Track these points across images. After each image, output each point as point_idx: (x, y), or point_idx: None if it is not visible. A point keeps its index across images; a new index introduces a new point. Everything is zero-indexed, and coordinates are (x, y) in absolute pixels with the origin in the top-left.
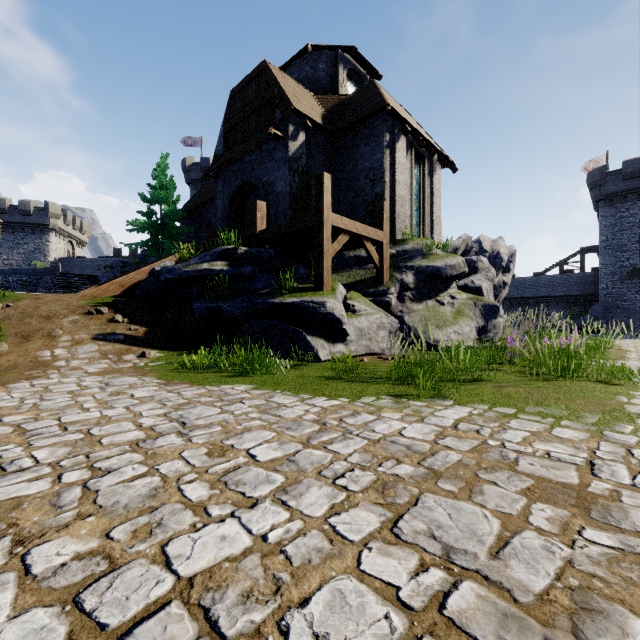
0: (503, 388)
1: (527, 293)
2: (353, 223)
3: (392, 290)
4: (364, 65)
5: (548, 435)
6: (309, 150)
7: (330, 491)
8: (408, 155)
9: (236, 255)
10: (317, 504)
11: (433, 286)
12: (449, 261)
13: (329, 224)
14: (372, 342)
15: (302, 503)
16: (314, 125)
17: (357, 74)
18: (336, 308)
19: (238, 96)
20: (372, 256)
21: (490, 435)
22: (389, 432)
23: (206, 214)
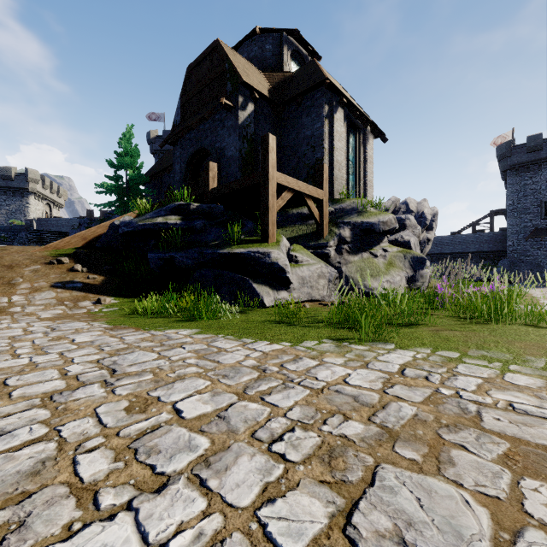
0: (440, 331)
1: (445, 249)
2: (296, 182)
3: (331, 243)
4: (306, 47)
5: (502, 382)
6: (257, 120)
7: (264, 462)
8: (345, 125)
9: (189, 210)
10: (245, 484)
11: (367, 240)
12: (382, 218)
13: (274, 181)
14: (313, 290)
15: (226, 483)
16: (261, 97)
17: (300, 55)
18: (280, 258)
19: (194, 72)
20: (313, 212)
21: (441, 382)
22: (333, 379)
23: (167, 179)
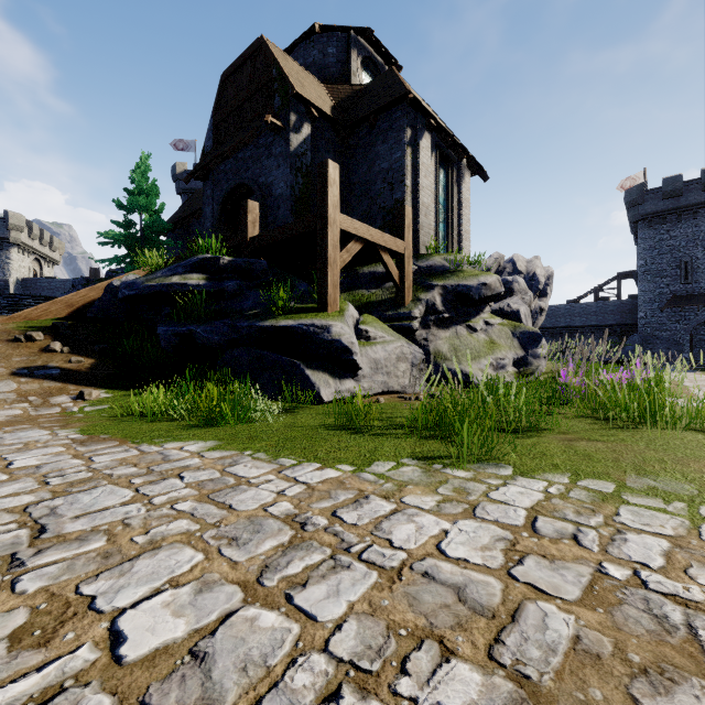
0: (574, 442)
1: (560, 322)
2: (367, 228)
3: (415, 313)
4: (382, 53)
5: (703, 546)
6: (315, 146)
7: None
8: (433, 157)
9: (218, 266)
10: None
11: (464, 309)
12: (483, 279)
13: (336, 227)
14: (390, 377)
15: None
16: (321, 116)
17: (373, 63)
18: (344, 334)
19: (230, 80)
20: (390, 271)
21: (602, 549)
22: (418, 545)
23: (196, 226)
